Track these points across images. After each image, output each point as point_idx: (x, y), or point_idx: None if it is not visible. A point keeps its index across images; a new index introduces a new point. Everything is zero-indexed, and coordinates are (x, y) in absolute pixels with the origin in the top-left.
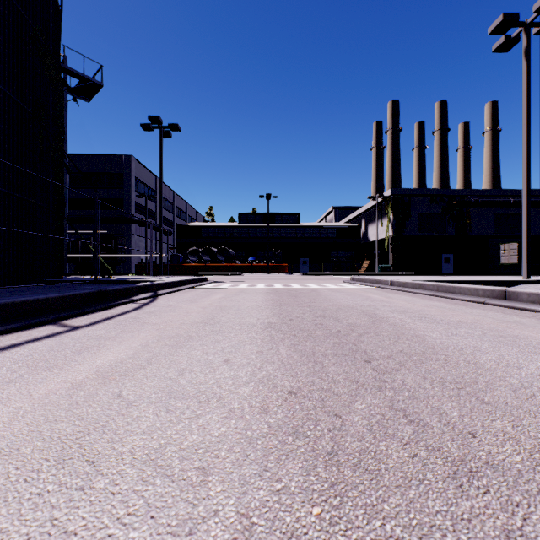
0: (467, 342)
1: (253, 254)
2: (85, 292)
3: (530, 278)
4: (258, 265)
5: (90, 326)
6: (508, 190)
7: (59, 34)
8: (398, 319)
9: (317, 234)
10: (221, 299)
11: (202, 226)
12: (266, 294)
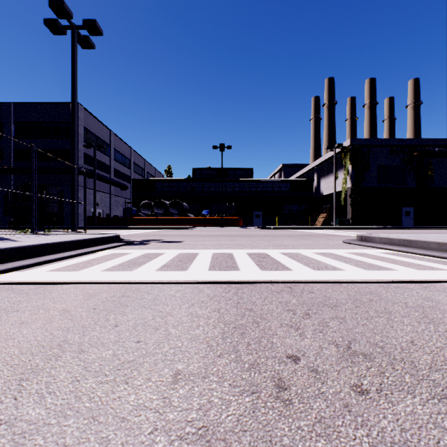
0: None
1: (207, 207)
2: None
3: None
4: (211, 218)
5: None
6: None
7: None
8: None
9: (270, 188)
10: None
11: (156, 180)
12: None
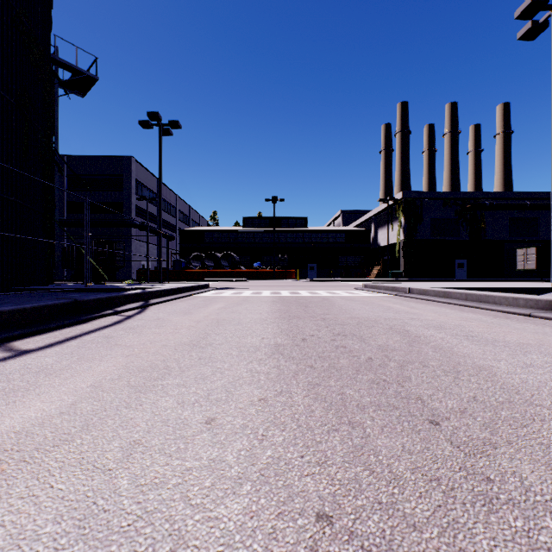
0: None
1: (259, 259)
2: (55, 303)
3: None
4: (264, 271)
5: (41, 351)
6: (524, 192)
7: (48, 21)
8: (439, 338)
9: (325, 238)
10: (220, 309)
11: (205, 230)
12: (272, 303)
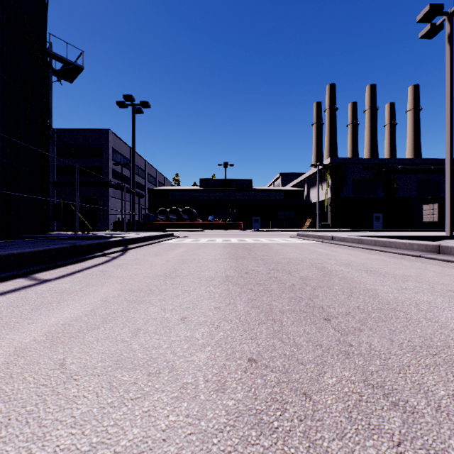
0: (419, 297)
1: (213, 213)
2: (60, 247)
3: (453, 234)
4: (217, 223)
5: (58, 280)
6: (429, 159)
7: (45, 23)
8: (346, 272)
9: (267, 196)
10: (184, 252)
11: (169, 190)
12: (223, 248)
